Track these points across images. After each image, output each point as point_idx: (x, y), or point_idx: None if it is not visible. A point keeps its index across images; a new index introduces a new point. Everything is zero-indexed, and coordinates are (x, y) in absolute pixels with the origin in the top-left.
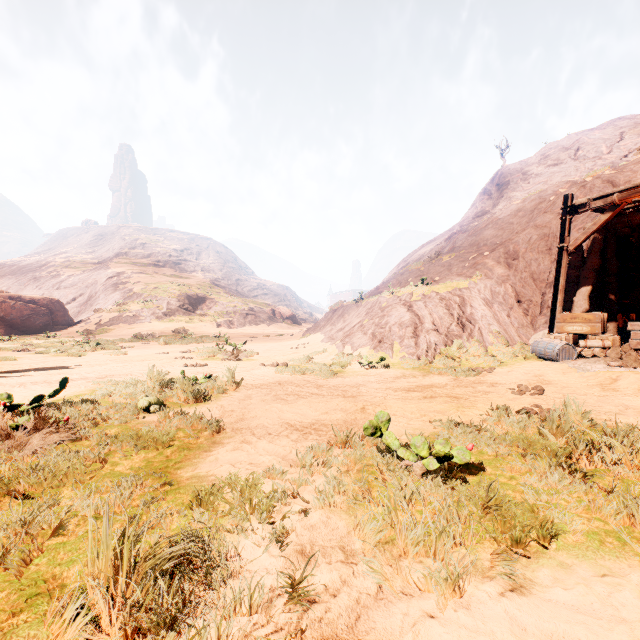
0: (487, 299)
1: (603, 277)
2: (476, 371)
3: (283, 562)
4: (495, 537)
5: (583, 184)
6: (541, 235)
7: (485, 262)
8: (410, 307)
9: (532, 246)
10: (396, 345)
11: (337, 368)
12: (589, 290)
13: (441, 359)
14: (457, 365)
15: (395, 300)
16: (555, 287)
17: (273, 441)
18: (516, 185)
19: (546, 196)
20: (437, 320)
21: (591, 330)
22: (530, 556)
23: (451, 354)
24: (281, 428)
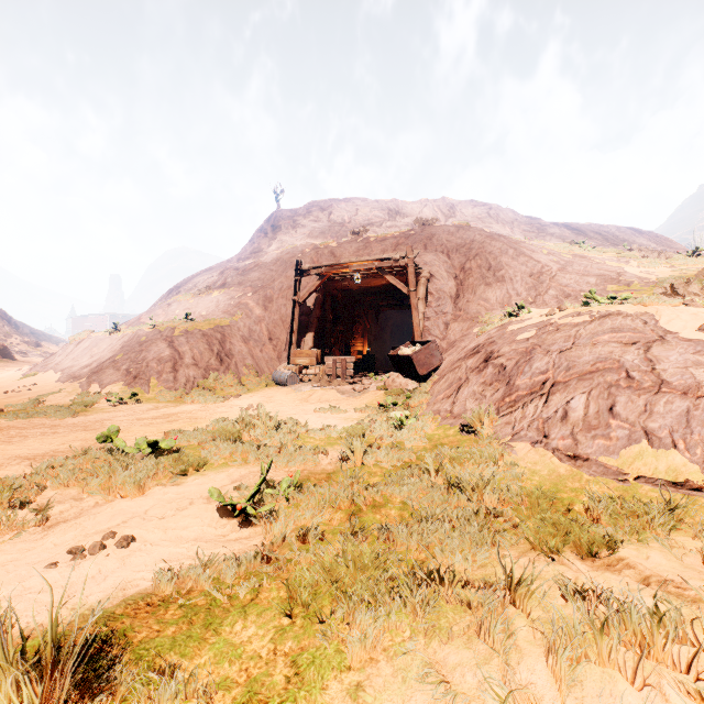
0: (245, 336)
1: (324, 323)
2: (223, 398)
3: (28, 511)
4: (173, 472)
5: (318, 250)
6: (290, 285)
7: (248, 303)
8: (171, 342)
9: (283, 293)
10: (154, 380)
11: (79, 408)
12: (314, 333)
13: (198, 391)
14: (212, 395)
15: (156, 334)
16: (291, 329)
17: (1, 469)
18: (287, 230)
19: (297, 252)
20: (198, 355)
21: (311, 362)
22: (186, 473)
23: (208, 386)
24: (9, 461)
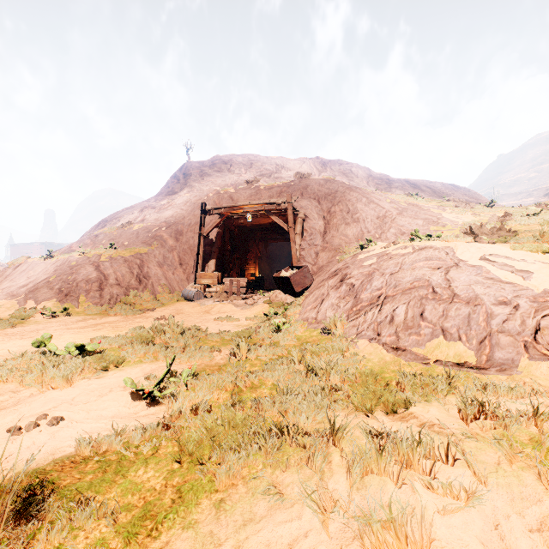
0: (160, 262)
1: (224, 252)
2: (141, 311)
3: None
4: (97, 368)
5: (219, 195)
6: (197, 222)
7: (162, 235)
8: (98, 266)
9: (191, 228)
10: (83, 297)
11: (17, 321)
12: (216, 259)
13: (120, 305)
14: (132, 309)
15: (85, 260)
16: (198, 257)
17: None
18: (196, 178)
19: (203, 196)
20: (120, 277)
21: (213, 282)
22: (108, 369)
23: (129, 301)
24: None
